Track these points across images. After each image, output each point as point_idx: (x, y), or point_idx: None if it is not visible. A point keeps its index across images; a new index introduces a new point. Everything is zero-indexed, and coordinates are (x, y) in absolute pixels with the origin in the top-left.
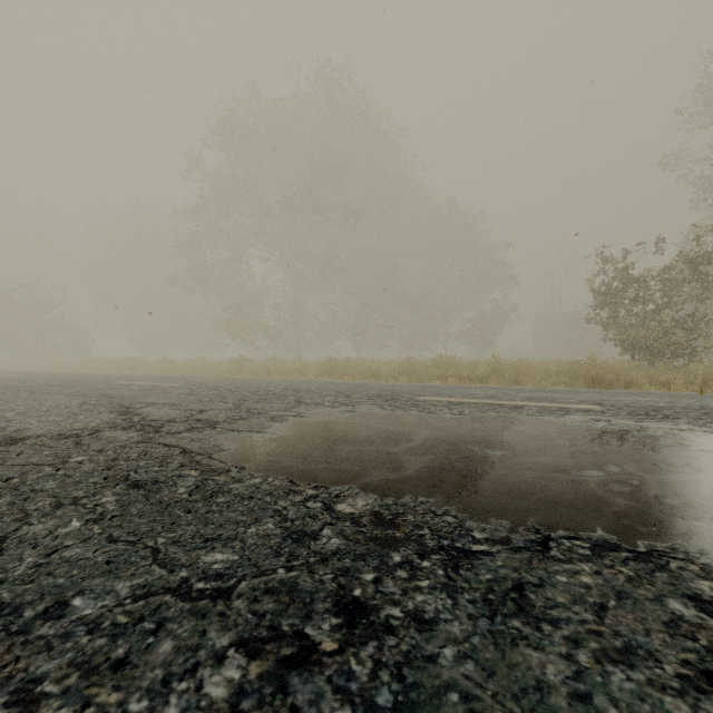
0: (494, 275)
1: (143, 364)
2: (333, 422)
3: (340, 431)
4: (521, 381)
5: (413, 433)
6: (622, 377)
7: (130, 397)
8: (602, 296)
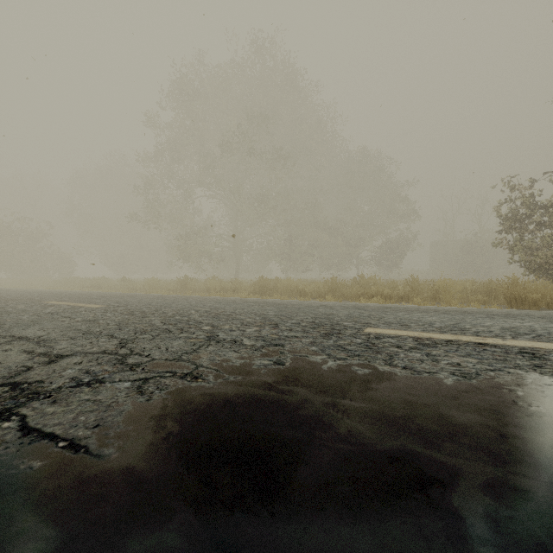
0: (398, 209)
1: (107, 283)
2: (243, 403)
3: (251, 450)
4: (440, 299)
5: (437, 475)
6: (546, 296)
7: (15, 325)
8: (510, 221)
